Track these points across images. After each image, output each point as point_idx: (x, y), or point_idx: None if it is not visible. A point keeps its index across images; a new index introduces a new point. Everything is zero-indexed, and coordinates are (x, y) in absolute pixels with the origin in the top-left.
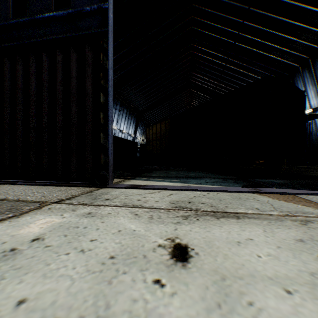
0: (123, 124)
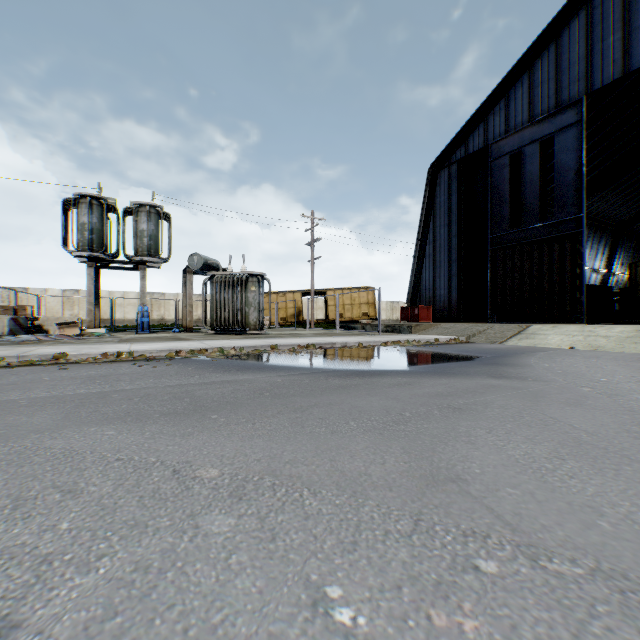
0: None
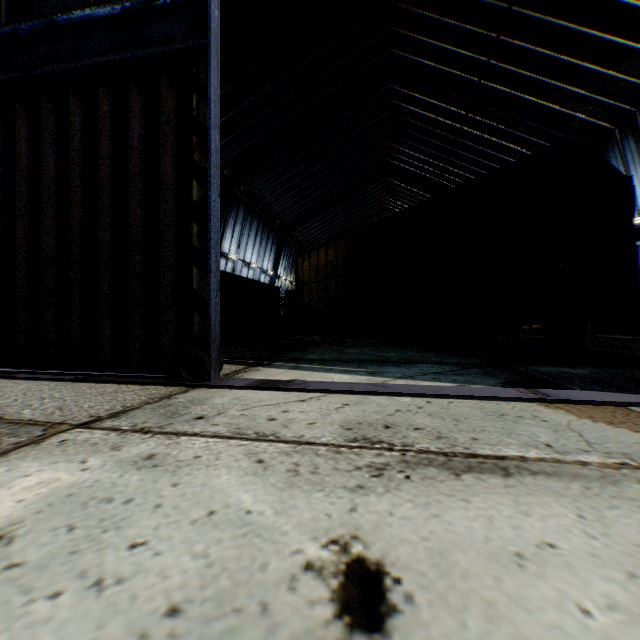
0: (251, 250)
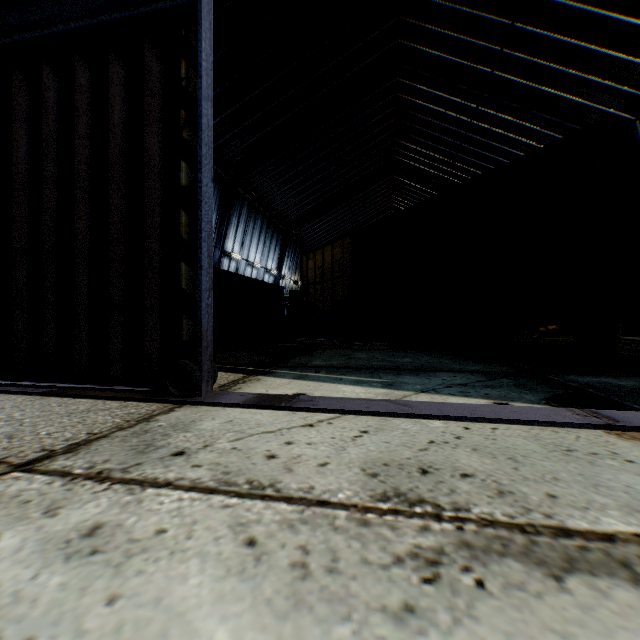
0: (255, 249)
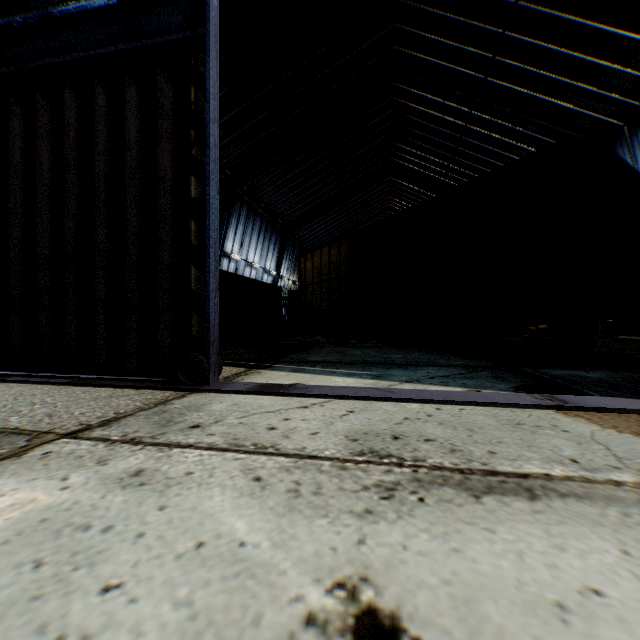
0: (254, 250)
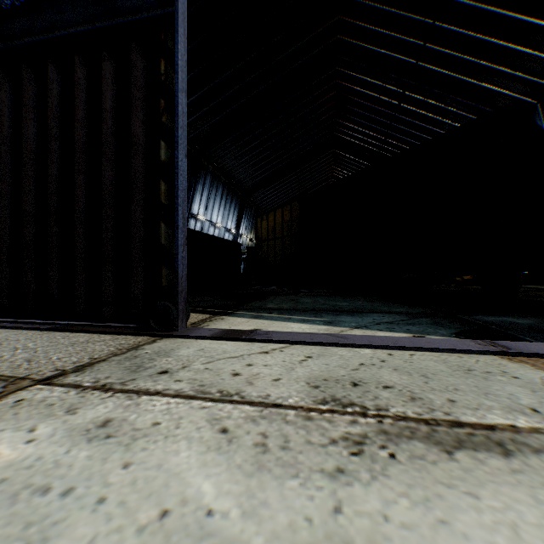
0: (217, 212)
